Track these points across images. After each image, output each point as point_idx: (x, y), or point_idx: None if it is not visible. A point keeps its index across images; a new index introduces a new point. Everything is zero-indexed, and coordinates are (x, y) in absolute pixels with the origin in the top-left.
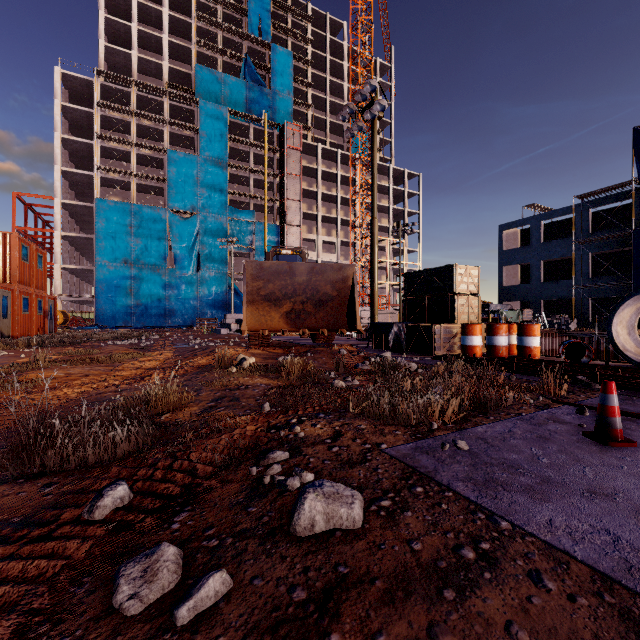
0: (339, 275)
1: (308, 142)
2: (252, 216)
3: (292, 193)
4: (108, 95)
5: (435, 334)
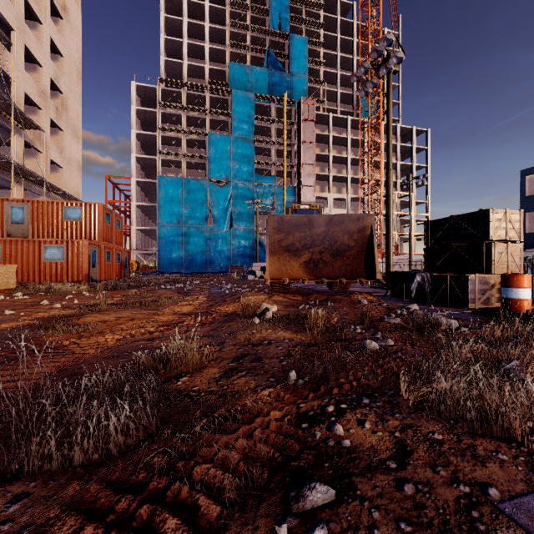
0: (357, 225)
1: (321, 113)
2: (273, 181)
3: (307, 158)
4: (166, 97)
5: (468, 285)
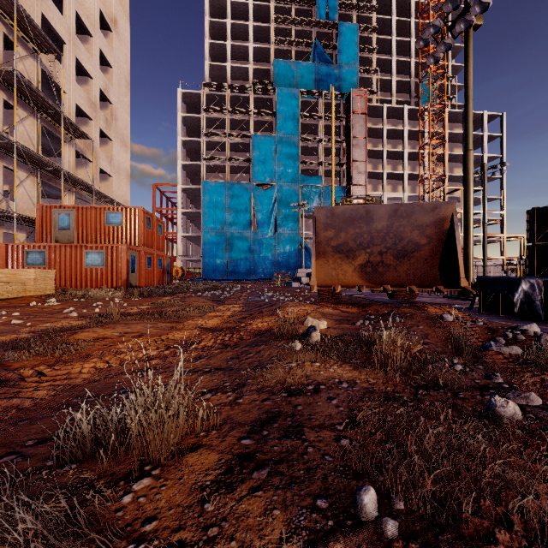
0: (431, 217)
1: (373, 104)
2: (320, 181)
3: (357, 155)
4: (211, 101)
5: None
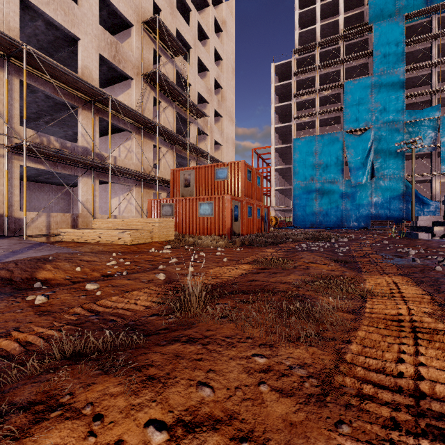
0: None
1: None
2: (436, 112)
3: None
4: (300, 65)
5: None
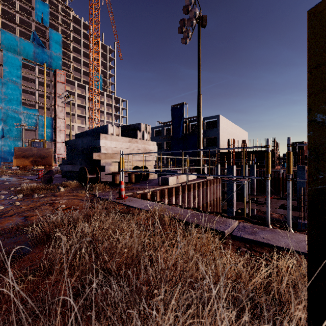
0: (48, 151)
1: (70, 79)
2: (37, 112)
3: (60, 103)
4: None
5: None
